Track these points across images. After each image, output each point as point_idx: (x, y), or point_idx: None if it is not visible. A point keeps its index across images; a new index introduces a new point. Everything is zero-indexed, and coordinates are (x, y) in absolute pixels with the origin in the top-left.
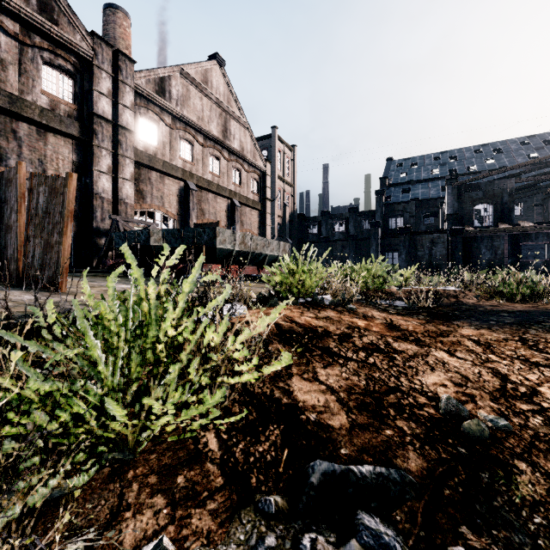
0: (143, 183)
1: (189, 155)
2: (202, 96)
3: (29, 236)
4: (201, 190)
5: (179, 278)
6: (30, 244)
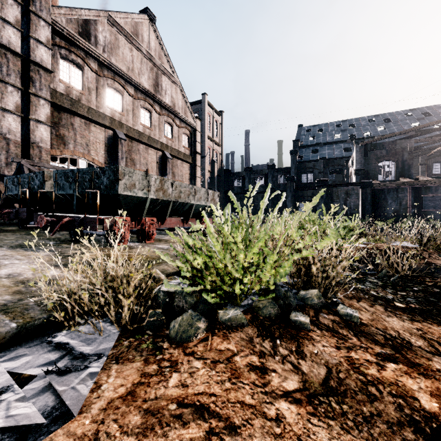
0: (64, 128)
1: (118, 105)
2: (132, 48)
3: None
4: (131, 140)
5: (76, 235)
6: None
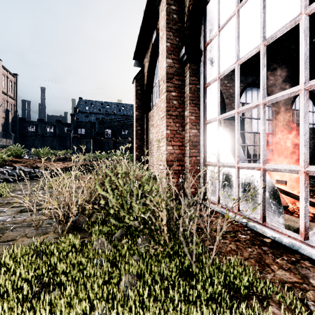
0: None
1: None
2: None
3: None
4: None
5: None
6: None
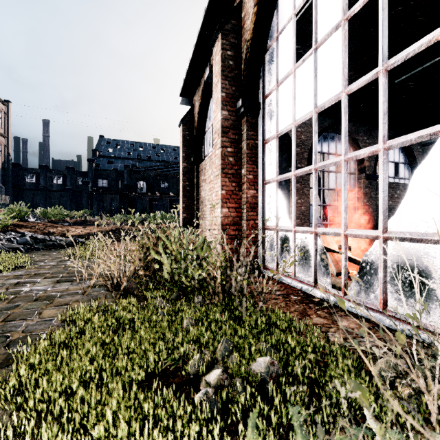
0: None
1: None
2: None
3: None
4: None
5: None
6: None
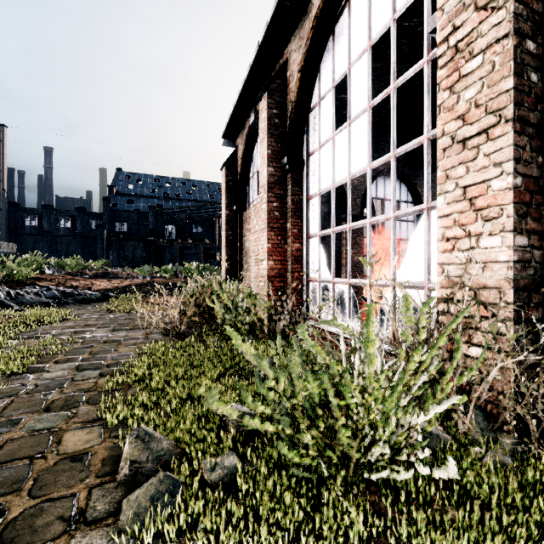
0: None
1: None
2: None
3: None
4: None
5: None
6: None
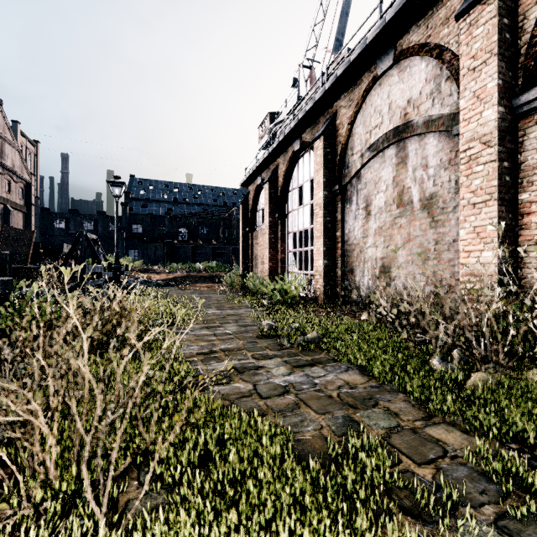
0: None
1: None
2: None
3: (1, 246)
4: None
5: (35, 263)
6: (2, 249)
